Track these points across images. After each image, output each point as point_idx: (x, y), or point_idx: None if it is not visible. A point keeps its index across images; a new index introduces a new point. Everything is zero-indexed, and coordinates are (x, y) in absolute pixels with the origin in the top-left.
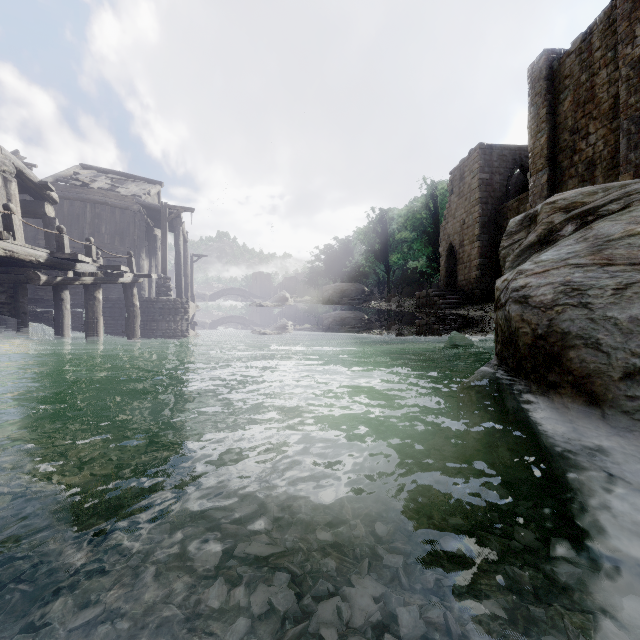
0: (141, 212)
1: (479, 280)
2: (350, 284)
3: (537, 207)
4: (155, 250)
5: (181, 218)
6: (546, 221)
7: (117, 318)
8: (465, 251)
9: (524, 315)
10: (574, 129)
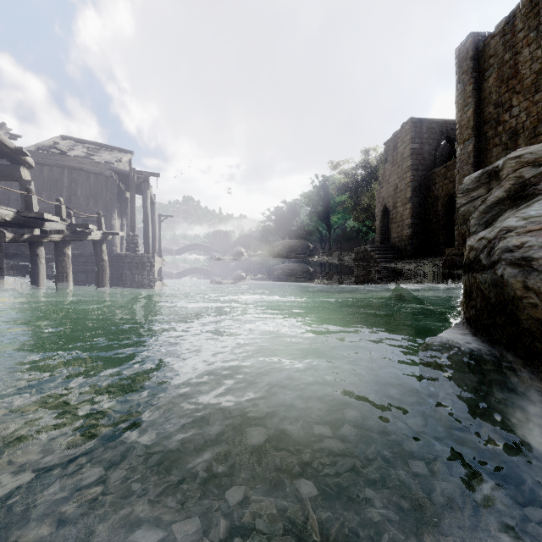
0: (113, 177)
1: (411, 237)
2: (297, 241)
3: (497, 163)
4: (126, 211)
5: (148, 182)
6: (513, 176)
7: (90, 271)
8: (398, 212)
9: (528, 282)
10: (498, 103)
